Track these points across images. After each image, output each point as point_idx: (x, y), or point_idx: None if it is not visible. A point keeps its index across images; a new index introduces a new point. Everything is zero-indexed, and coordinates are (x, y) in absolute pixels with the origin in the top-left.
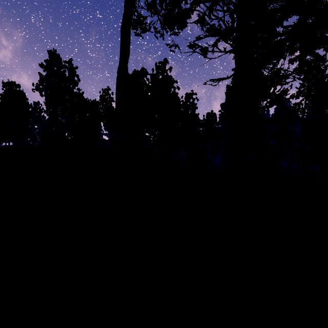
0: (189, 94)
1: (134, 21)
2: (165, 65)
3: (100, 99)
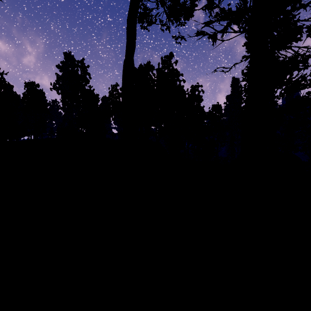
0: (194, 87)
1: (140, 15)
2: (171, 59)
3: (109, 95)
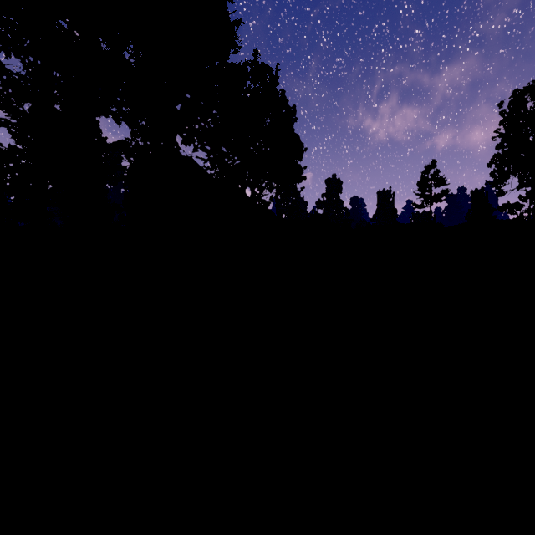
0: None
1: None
2: None
3: None
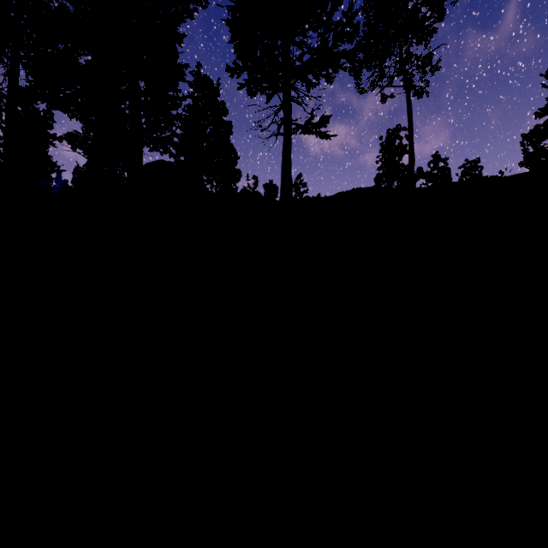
0: None
1: None
2: None
3: None
